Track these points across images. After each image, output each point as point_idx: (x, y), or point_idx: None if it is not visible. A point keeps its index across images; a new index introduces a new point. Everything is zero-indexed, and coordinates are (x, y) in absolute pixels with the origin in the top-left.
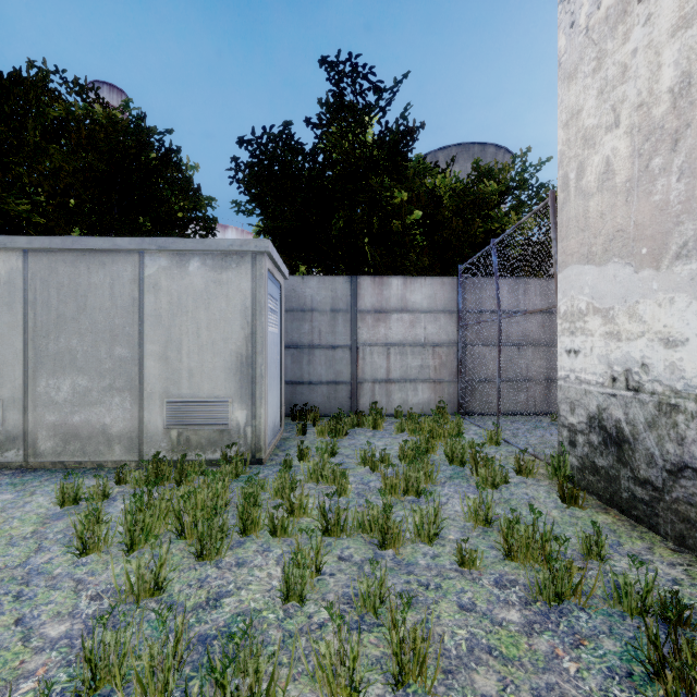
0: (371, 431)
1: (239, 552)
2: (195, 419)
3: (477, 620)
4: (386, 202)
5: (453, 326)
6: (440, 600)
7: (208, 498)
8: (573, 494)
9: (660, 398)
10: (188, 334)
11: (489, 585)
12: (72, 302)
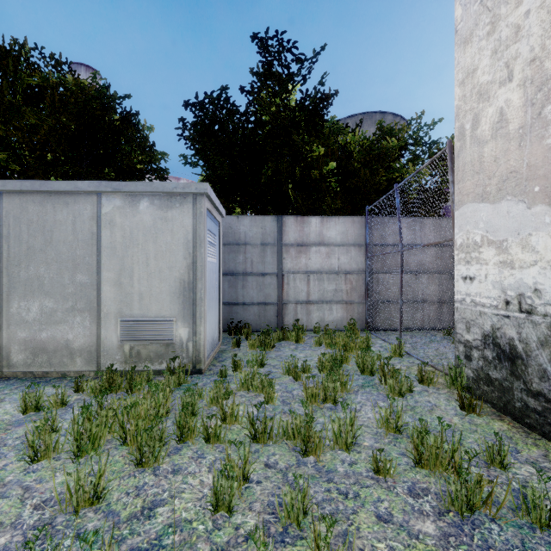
0: (294, 344)
1: (175, 459)
2: (144, 336)
3: (395, 532)
4: (306, 154)
5: (362, 257)
6: (359, 510)
7: (151, 407)
8: (471, 403)
9: None
10: (139, 263)
11: (403, 494)
12: (40, 236)
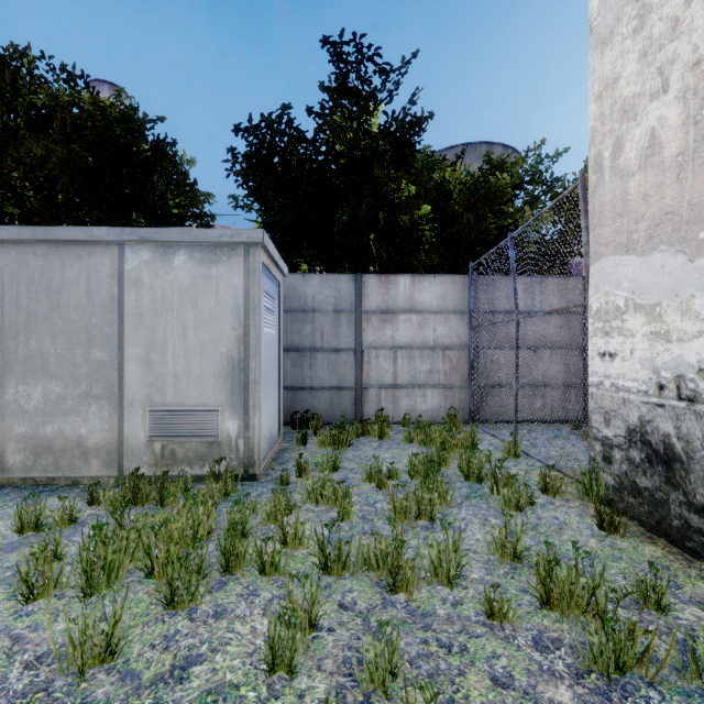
0: (377, 441)
1: (218, 597)
2: (181, 430)
3: (517, 702)
4: (392, 194)
5: (465, 327)
6: (467, 670)
7: (187, 526)
8: (613, 521)
9: None
10: (174, 336)
11: (527, 646)
12: (44, 299)
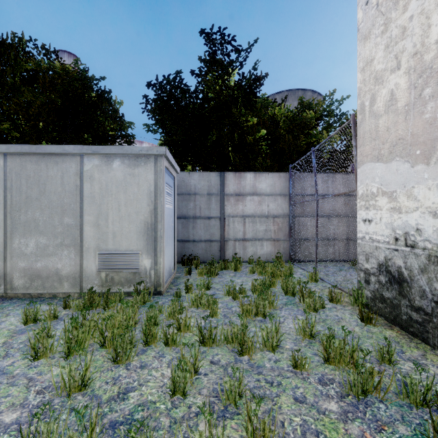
0: (233, 272)
1: (142, 358)
2: (117, 265)
3: (307, 410)
4: (243, 124)
5: (286, 204)
6: (281, 394)
7: (123, 319)
8: (369, 316)
9: (430, 252)
10: (113, 209)
11: (315, 382)
12: (36, 188)
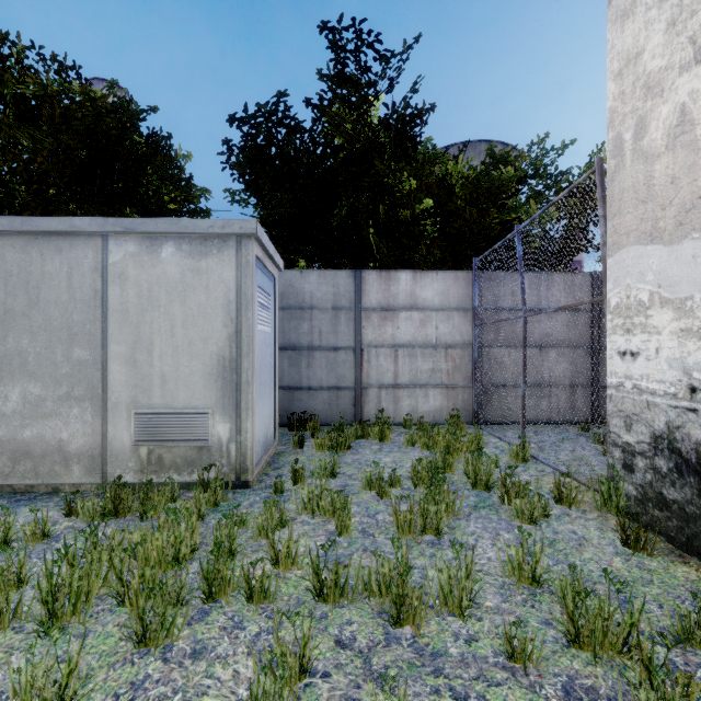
0: (378, 444)
1: (198, 631)
2: (169, 434)
3: None
4: (393, 187)
5: (468, 325)
6: None
7: (168, 544)
8: (639, 537)
9: None
10: (161, 333)
11: (557, 698)
12: (22, 294)
